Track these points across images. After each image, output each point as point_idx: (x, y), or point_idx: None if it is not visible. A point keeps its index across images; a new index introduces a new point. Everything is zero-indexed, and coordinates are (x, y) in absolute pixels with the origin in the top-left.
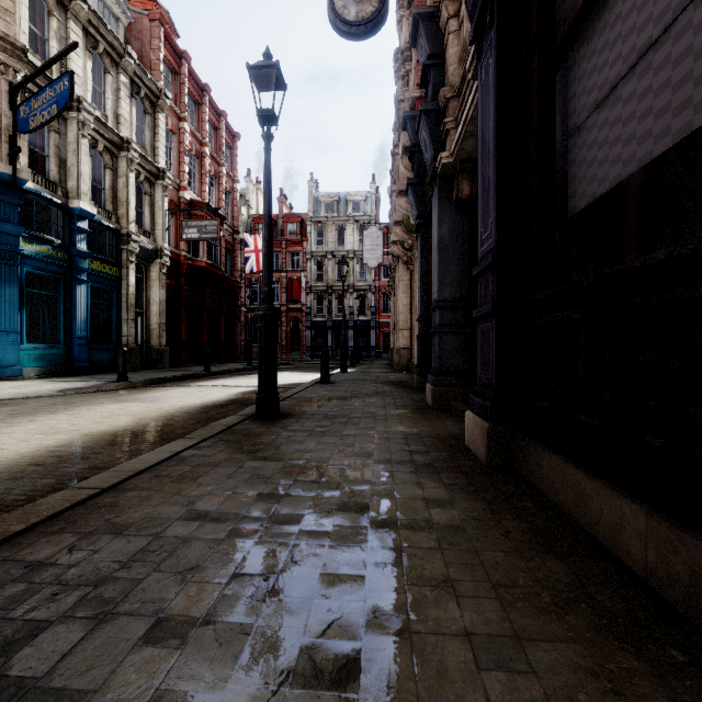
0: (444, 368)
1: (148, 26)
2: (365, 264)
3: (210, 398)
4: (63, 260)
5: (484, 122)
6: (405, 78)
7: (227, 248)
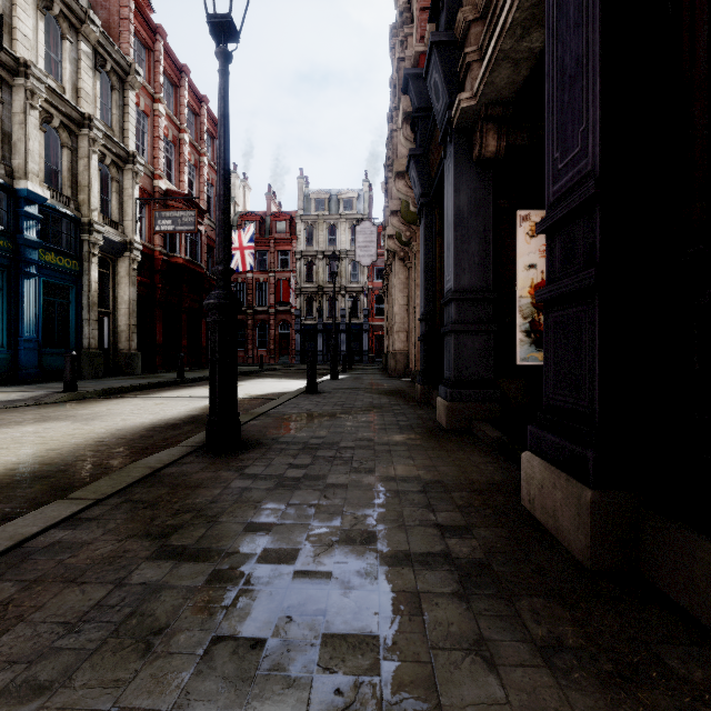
0: (462, 377)
1: None
2: (358, 265)
3: (165, 415)
4: (6, 250)
5: None
6: (404, 44)
7: (209, 244)
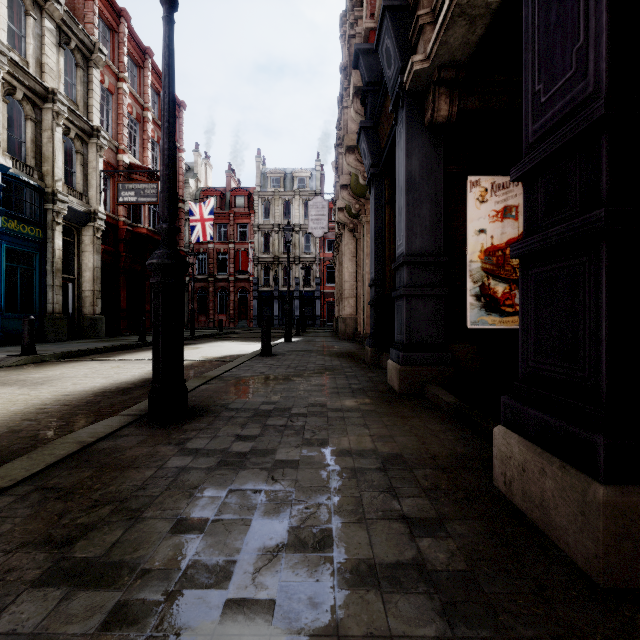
0: (414, 341)
1: None
2: (310, 238)
3: (118, 378)
4: None
5: None
6: (354, 26)
7: None
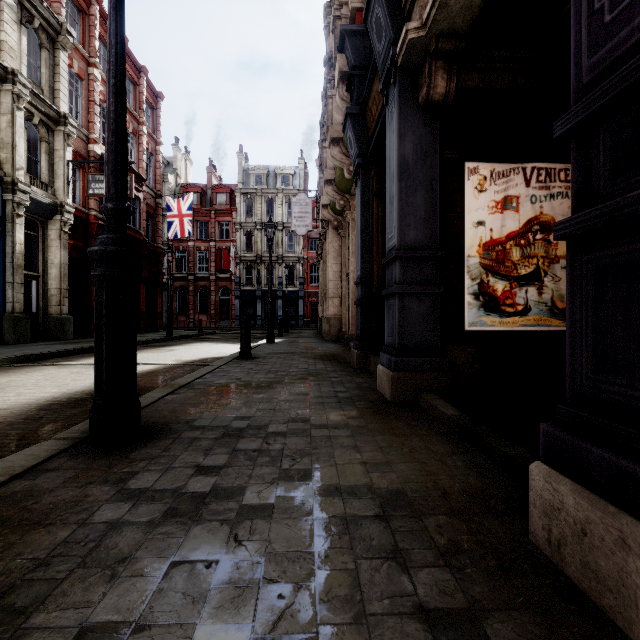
0: (407, 344)
1: None
2: (294, 236)
3: (74, 387)
4: None
5: None
6: None
7: (149, 212)
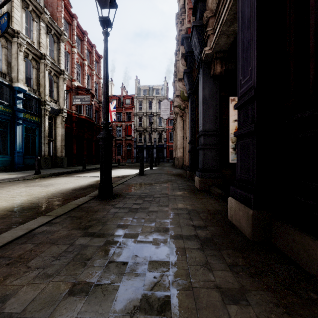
0: (206, 168)
1: (56, 0)
2: (161, 118)
3: (79, 184)
4: (9, 113)
5: (243, 5)
6: (181, 22)
7: (96, 110)
